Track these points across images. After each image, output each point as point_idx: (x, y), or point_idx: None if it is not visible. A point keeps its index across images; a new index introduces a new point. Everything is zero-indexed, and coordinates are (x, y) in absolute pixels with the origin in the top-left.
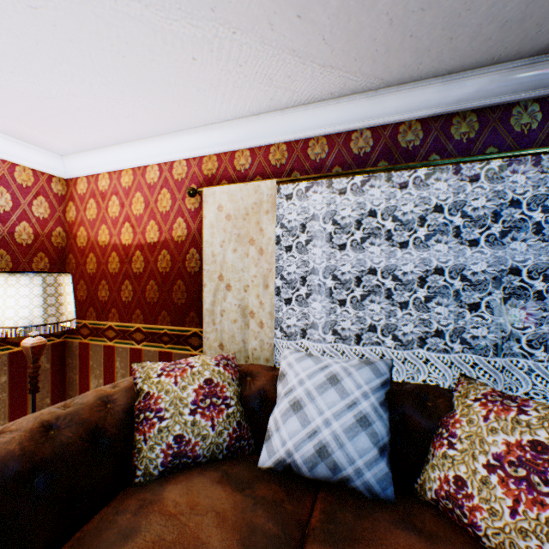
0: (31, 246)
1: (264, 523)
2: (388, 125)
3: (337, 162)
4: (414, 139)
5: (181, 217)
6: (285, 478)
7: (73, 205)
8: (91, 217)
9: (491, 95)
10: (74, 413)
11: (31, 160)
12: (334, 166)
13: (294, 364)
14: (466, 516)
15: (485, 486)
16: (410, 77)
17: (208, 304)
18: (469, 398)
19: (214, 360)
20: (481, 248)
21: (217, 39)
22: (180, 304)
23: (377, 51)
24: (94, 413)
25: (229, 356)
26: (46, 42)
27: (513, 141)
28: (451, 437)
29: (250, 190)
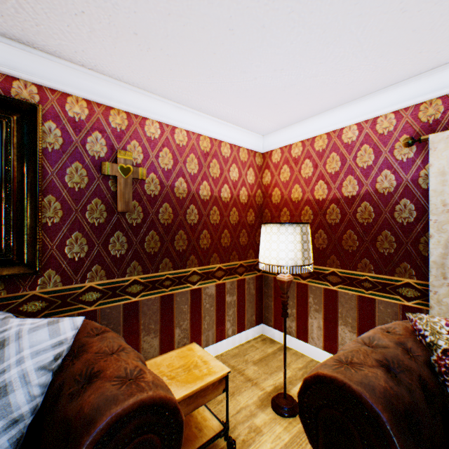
0: (246, 204)
1: None
2: None
3: None
4: None
5: (386, 169)
6: None
7: (267, 172)
8: (283, 179)
9: None
10: (394, 358)
11: (247, 142)
12: None
13: None
14: None
15: None
16: None
17: (434, 256)
18: None
19: None
20: None
21: None
22: (385, 254)
23: None
24: (408, 361)
25: None
26: (332, 27)
27: None
28: None
29: None
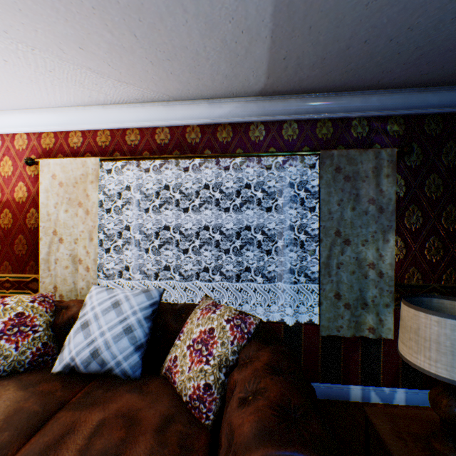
0: None
1: (31, 406)
2: (180, 126)
3: (147, 148)
4: (196, 138)
5: (22, 181)
6: (70, 376)
7: None
8: None
9: (238, 116)
10: None
11: None
12: (145, 151)
13: (94, 296)
14: (173, 378)
15: (184, 358)
16: (187, 97)
17: (44, 255)
18: (200, 308)
19: (32, 298)
20: (237, 213)
21: (20, 51)
22: (22, 255)
23: (153, 78)
24: None
25: (48, 294)
26: None
27: (251, 146)
28: (181, 333)
29: (79, 164)
